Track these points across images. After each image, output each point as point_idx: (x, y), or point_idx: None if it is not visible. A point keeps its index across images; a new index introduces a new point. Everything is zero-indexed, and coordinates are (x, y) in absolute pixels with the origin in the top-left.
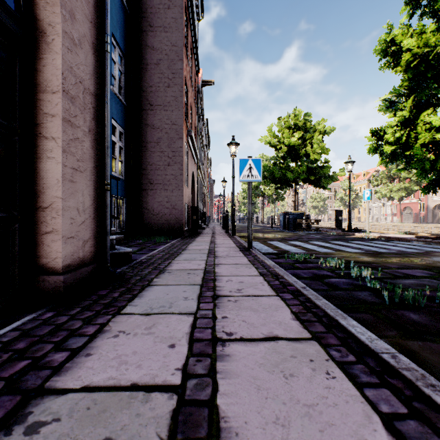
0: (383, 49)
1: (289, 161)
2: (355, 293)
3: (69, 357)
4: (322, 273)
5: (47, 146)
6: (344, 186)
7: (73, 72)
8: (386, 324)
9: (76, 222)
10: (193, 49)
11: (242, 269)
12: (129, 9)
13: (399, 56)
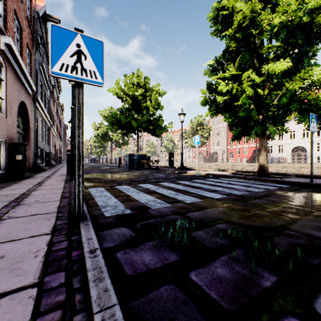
0: (214, 17)
1: (133, 113)
2: None
3: None
4: None
5: None
6: (167, 138)
7: None
8: None
9: None
10: None
11: None
12: None
13: (230, 19)
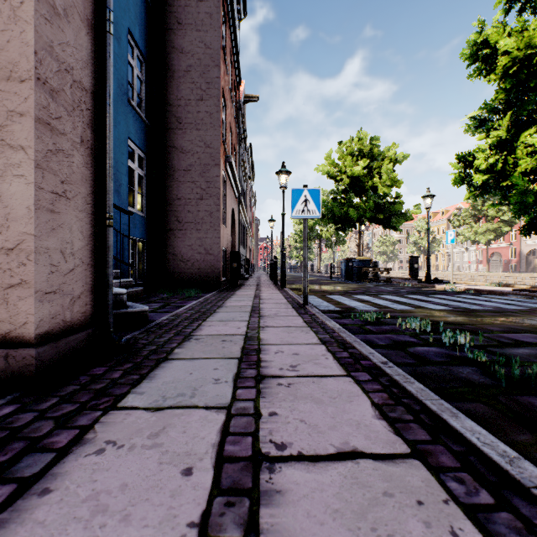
0: (472, 53)
1: (351, 195)
2: (455, 370)
3: (10, 498)
4: (403, 340)
5: (12, 159)
6: (418, 227)
7: (54, 54)
8: (511, 420)
9: (60, 270)
10: (233, 54)
11: (296, 335)
12: (152, 2)
13: (494, 60)
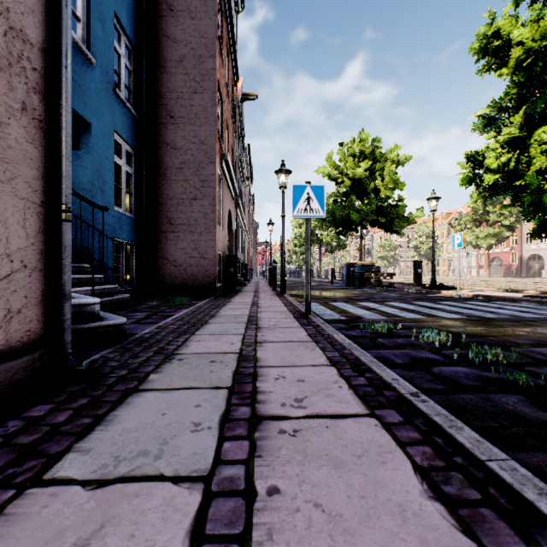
0: (481, 47)
1: (353, 198)
2: (497, 399)
3: None
4: (423, 356)
5: None
6: (419, 232)
7: None
8: None
9: None
10: (230, 48)
11: (300, 352)
12: None
13: (506, 53)
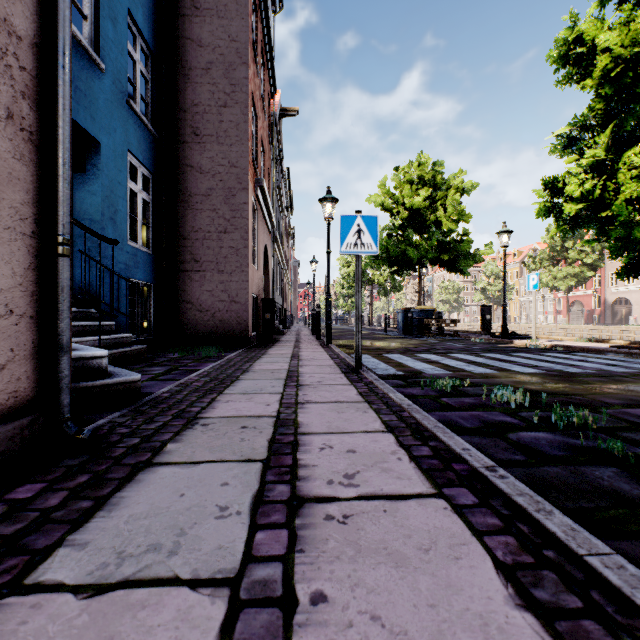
0: (561, 55)
1: (410, 232)
2: (589, 473)
3: None
4: (497, 420)
5: None
6: (487, 271)
7: None
8: None
9: None
10: (266, 54)
11: (350, 416)
12: None
13: (590, 61)
